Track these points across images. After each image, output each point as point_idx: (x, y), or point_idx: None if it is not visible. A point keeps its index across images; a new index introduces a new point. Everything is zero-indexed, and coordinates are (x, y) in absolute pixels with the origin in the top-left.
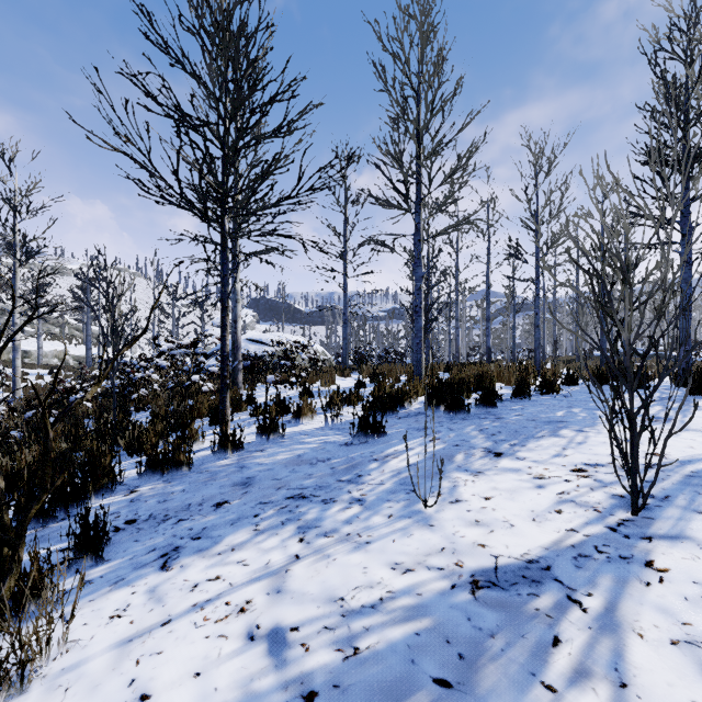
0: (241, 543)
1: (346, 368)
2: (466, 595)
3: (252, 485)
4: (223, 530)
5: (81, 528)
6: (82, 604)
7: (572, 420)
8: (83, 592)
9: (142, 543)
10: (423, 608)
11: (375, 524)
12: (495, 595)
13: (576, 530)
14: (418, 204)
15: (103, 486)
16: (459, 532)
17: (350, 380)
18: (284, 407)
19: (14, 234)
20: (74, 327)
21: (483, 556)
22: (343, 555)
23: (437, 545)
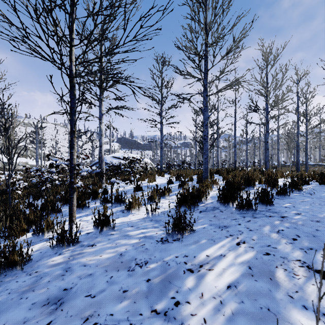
0: None
1: (161, 171)
2: None
3: (63, 306)
4: None
5: None
6: None
7: None
8: None
9: None
10: None
11: None
12: None
13: None
14: (206, 73)
15: None
16: None
17: (164, 178)
18: (121, 199)
19: None
20: (32, 151)
21: None
22: None
23: None
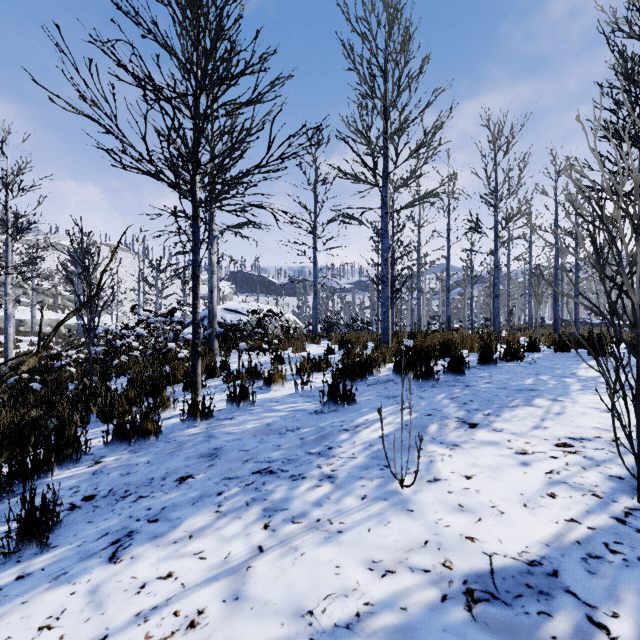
0: (201, 528)
1: (315, 335)
2: (461, 611)
3: (219, 457)
4: (183, 511)
5: (26, 511)
6: (13, 608)
7: (543, 388)
8: (18, 590)
9: (95, 525)
10: (410, 630)
11: (348, 508)
12: (497, 612)
13: (577, 520)
14: (385, 178)
15: (67, 457)
16: (442, 520)
17: (320, 346)
18: (256, 373)
19: (6, 210)
20: (66, 298)
21: (474, 554)
22: (313, 548)
23: (418, 537)
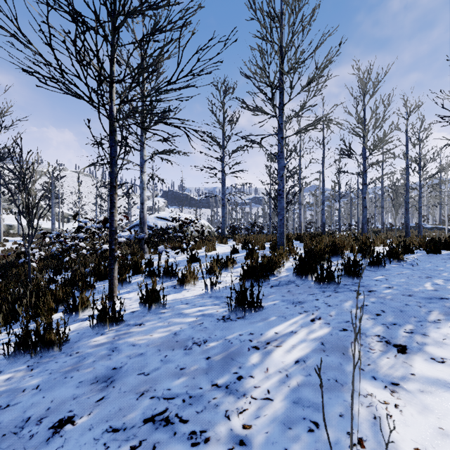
0: None
1: (223, 237)
2: None
3: (114, 383)
4: None
5: None
6: None
7: None
8: None
9: None
10: None
11: None
12: None
13: None
14: (281, 109)
15: None
16: None
17: (227, 246)
18: (172, 272)
19: None
20: (46, 209)
21: None
22: None
23: None
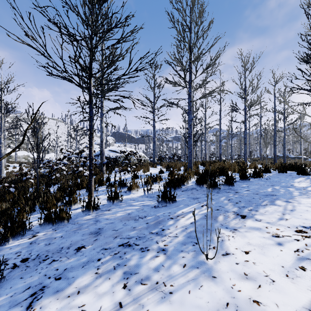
0: (85, 286)
1: (154, 163)
2: None
3: (101, 234)
4: (76, 272)
5: None
6: None
7: (278, 194)
8: None
9: (23, 280)
10: None
11: (175, 273)
12: None
13: None
14: (190, 83)
15: (17, 233)
16: (235, 285)
17: (156, 169)
18: (123, 184)
19: (1, 101)
20: (32, 145)
21: None
22: (153, 306)
23: (222, 300)
